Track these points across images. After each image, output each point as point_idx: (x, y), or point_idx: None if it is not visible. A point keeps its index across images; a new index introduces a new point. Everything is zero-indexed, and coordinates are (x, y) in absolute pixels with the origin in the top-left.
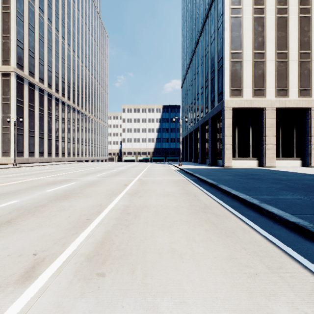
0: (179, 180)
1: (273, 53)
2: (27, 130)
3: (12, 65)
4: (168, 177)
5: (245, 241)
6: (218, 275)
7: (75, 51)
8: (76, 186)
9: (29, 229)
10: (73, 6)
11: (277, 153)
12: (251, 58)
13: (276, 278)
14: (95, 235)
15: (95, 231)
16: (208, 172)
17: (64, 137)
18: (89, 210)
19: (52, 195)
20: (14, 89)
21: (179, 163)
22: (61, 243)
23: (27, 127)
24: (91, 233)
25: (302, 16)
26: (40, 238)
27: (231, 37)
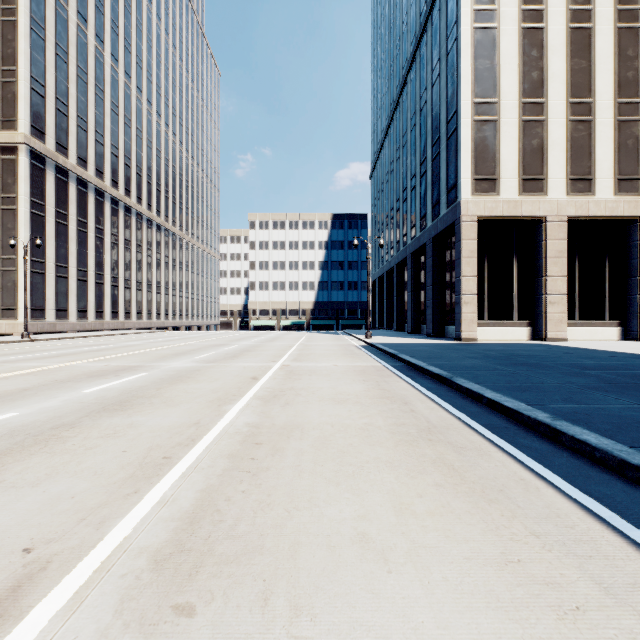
0: (369, 367)
1: (562, 103)
2: (53, 264)
3: (21, 130)
4: (345, 362)
5: (532, 513)
6: (482, 613)
7: (152, 102)
8: (149, 381)
9: (26, 483)
10: (149, 10)
11: (571, 312)
12: (517, 114)
13: (632, 620)
14: (179, 497)
15: (179, 489)
16: (428, 352)
17: (130, 279)
18: (170, 435)
19: (93, 401)
20: (26, 180)
21: (366, 332)
22: (95, 520)
23: (52, 258)
24: (170, 494)
25: (624, 27)
26: (48, 506)
27: (475, 70)
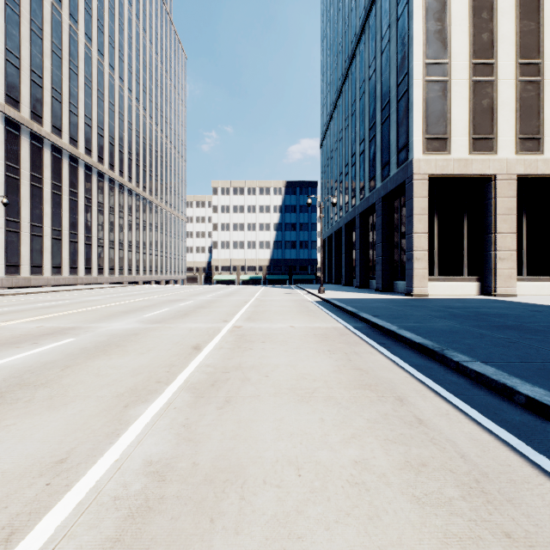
0: (330, 330)
1: (512, 64)
2: (28, 223)
3: None
4: (302, 322)
5: None
6: None
7: (124, 79)
8: (64, 353)
9: None
10: None
11: (519, 268)
12: (468, 75)
13: None
14: None
15: None
16: (388, 310)
17: (102, 238)
18: None
19: None
20: (1, 144)
21: (319, 287)
22: None
23: (27, 218)
24: None
25: None
26: None
27: (426, 32)
